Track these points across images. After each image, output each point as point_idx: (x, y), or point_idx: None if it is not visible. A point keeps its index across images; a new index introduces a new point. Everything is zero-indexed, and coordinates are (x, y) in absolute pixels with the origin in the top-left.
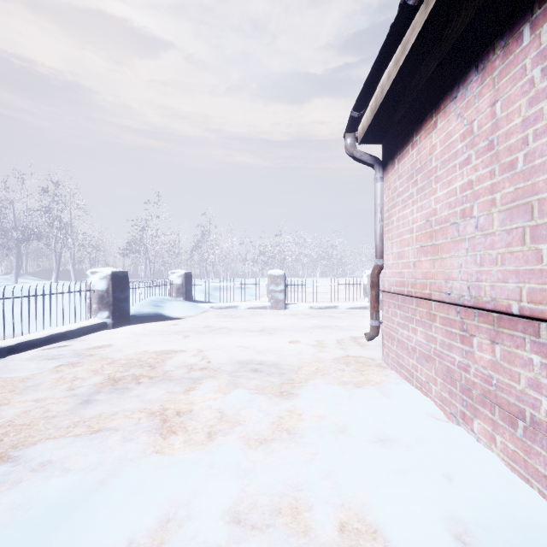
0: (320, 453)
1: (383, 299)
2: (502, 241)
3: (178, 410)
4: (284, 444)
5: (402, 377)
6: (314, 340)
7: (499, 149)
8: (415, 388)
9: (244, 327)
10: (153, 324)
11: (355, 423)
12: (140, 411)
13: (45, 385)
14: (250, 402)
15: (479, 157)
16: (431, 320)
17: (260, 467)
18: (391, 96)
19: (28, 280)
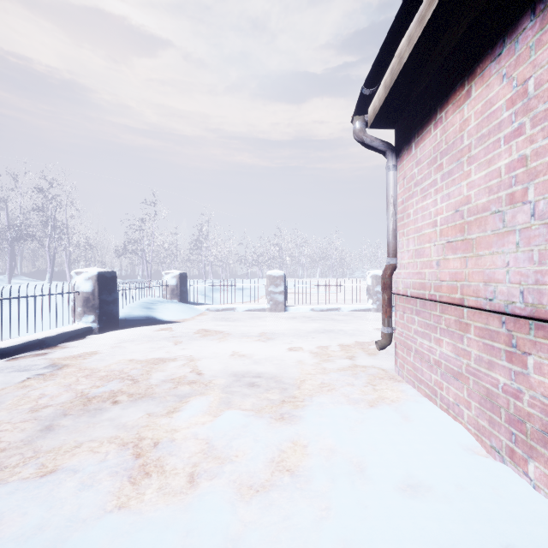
0: (333, 509)
1: (396, 303)
2: None
3: (156, 441)
4: (286, 493)
5: (422, 394)
6: (318, 347)
7: None
8: (440, 409)
9: (241, 332)
10: (143, 328)
11: (374, 460)
12: (110, 442)
13: (5, 405)
14: (245, 428)
15: (536, 125)
16: (462, 331)
17: (254, 533)
18: (411, 65)
19: (22, 281)
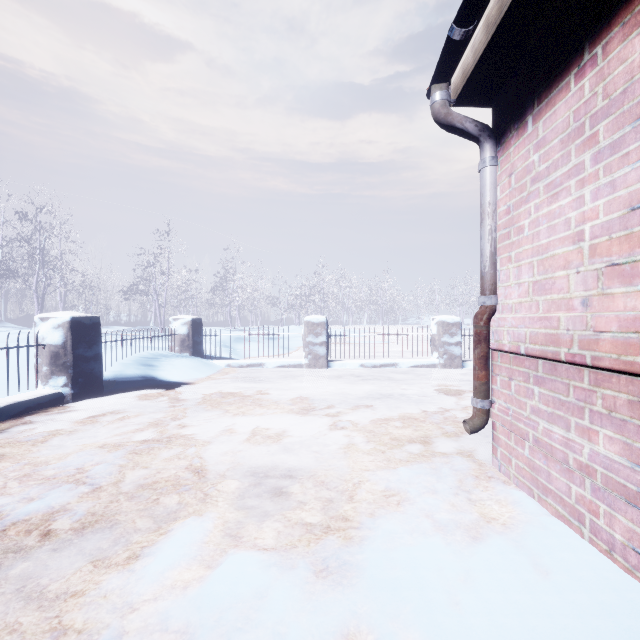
0: None
1: (495, 363)
2: None
3: (86, 639)
4: None
5: (549, 511)
6: (374, 422)
7: None
8: (590, 546)
9: (269, 398)
10: (138, 393)
11: None
12: None
13: None
14: (259, 601)
15: None
16: None
17: None
18: None
19: (5, 329)
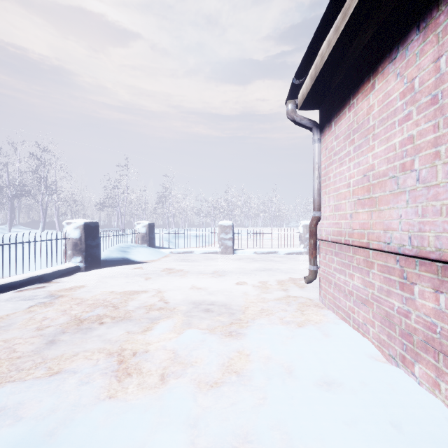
0: (268, 398)
1: (320, 247)
2: (447, 192)
3: (134, 351)
4: (233, 387)
5: (339, 317)
6: (259, 282)
7: (444, 103)
8: (352, 328)
9: (198, 270)
10: (120, 267)
11: (300, 365)
12: (99, 352)
13: (16, 325)
14: (202, 342)
15: (420, 112)
16: (368, 267)
17: (210, 414)
18: (330, 62)
19: (20, 230)
